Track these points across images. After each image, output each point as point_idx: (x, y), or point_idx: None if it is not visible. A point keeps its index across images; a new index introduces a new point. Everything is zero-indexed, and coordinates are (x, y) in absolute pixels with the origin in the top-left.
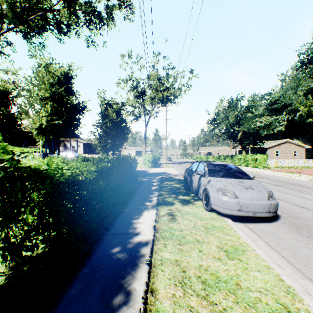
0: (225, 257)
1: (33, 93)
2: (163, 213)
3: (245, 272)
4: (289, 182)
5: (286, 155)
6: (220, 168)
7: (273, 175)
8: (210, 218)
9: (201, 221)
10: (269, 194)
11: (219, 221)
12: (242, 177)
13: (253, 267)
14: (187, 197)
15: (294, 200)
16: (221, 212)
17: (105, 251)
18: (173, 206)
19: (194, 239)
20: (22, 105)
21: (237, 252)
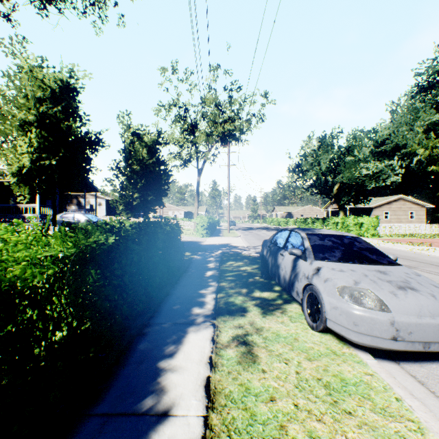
0: None
1: (7, 114)
2: (226, 339)
3: None
4: (426, 261)
5: (400, 218)
6: (333, 243)
7: (392, 248)
8: (326, 352)
9: (311, 362)
10: None
11: (349, 362)
12: (379, 260)
13: None
14: (268, 294)
15: None
16: (352, 341)
17: None
18: (245, 318)
19: None
20: None
21: None
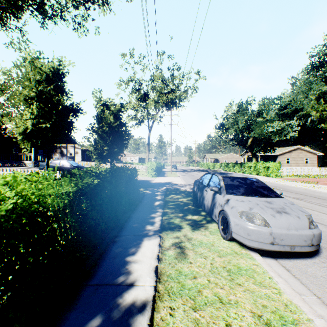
0: None
1: (16, 92)
2: (168, 245)
3: None
4: (311, 195)
5: (298, 163)
6: (239, 183)
7: (289, 185)
8: (231, 252)
9: (220, 258)
10: (308, 219)
11: (244, 258)
12: (269, 194)
13: None
14: (197, 217)
15: (326, 220)
16: (247, 245)
17: (76, 326)
18: (181, 232)
19: (215, 297)
20: (3, 105)
21: None
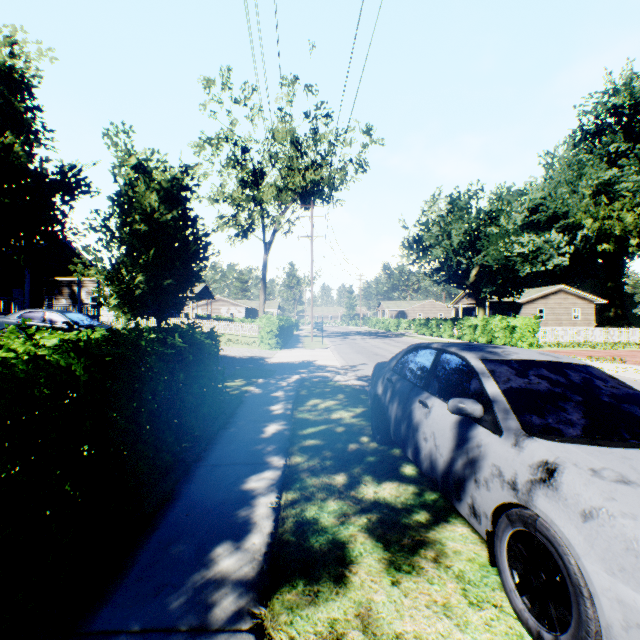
0: None
1: None
2: None
3: None
4: None
5: (560, 319)
6: (552, 385)
7: None
8: None
9: None
10: None
11: None
12: None
13: None
14: (394, 489)
15: None
16: None
17: None
18: (348, 591)
19: None
20: None
21: None
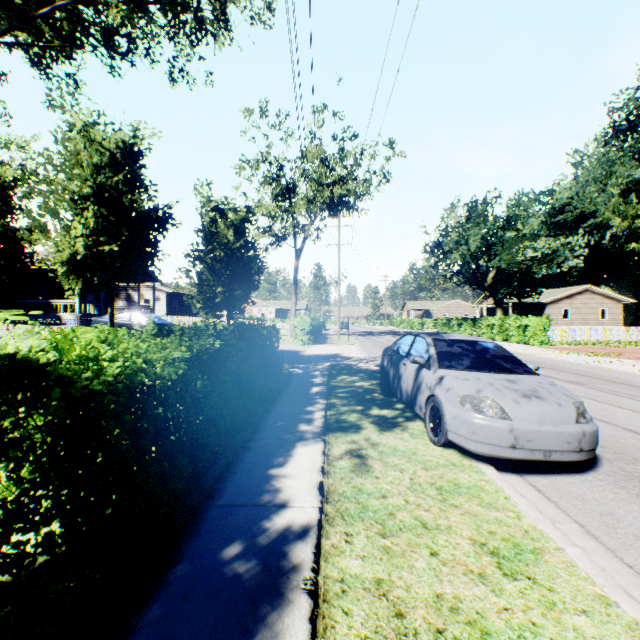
0: (495, 573)
1: (56, 187)
2: (338, 452)
3: (551, 615)
4: (602, 376)
5: (586, 318)
6: (463, 350)
7: (563, 360)
8: (445, 463)
9: (427, 471)
10: (577, 409)
11: (467, 471)
12: (513, 369)
13: (569, 600)
14: (388, 411)
15: (622, 417)
16: (472, 450)
17: (206, 554)
18: (360, 434)
19: (415, 521)
20: (33, 212)
21: (522, 557)
